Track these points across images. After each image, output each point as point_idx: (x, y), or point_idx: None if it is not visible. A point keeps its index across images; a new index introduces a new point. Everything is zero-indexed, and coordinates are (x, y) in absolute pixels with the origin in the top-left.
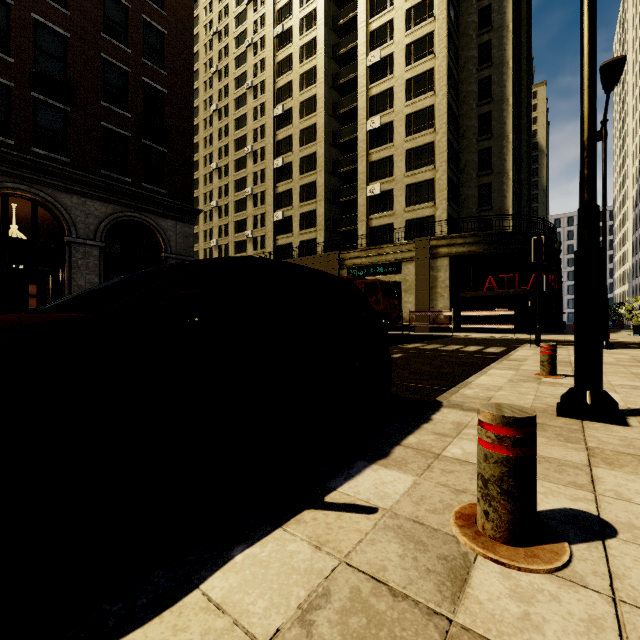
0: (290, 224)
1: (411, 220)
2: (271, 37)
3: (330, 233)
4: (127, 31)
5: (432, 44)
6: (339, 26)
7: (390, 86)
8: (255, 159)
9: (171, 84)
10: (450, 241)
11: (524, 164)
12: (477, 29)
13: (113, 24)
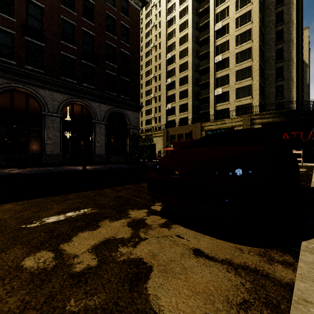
0: (174, 110)
1: (238, 106)
2: (165, 22)
3: (194, 114)
4: (115, 29)
5: (250, 16)
6: (199, 12)
7: (227, 39)
8: (155, 80)
9: (131, 50)
10: (262, 116)
11: (299, 73)
12: (275, 5)
13: (109, 27)
